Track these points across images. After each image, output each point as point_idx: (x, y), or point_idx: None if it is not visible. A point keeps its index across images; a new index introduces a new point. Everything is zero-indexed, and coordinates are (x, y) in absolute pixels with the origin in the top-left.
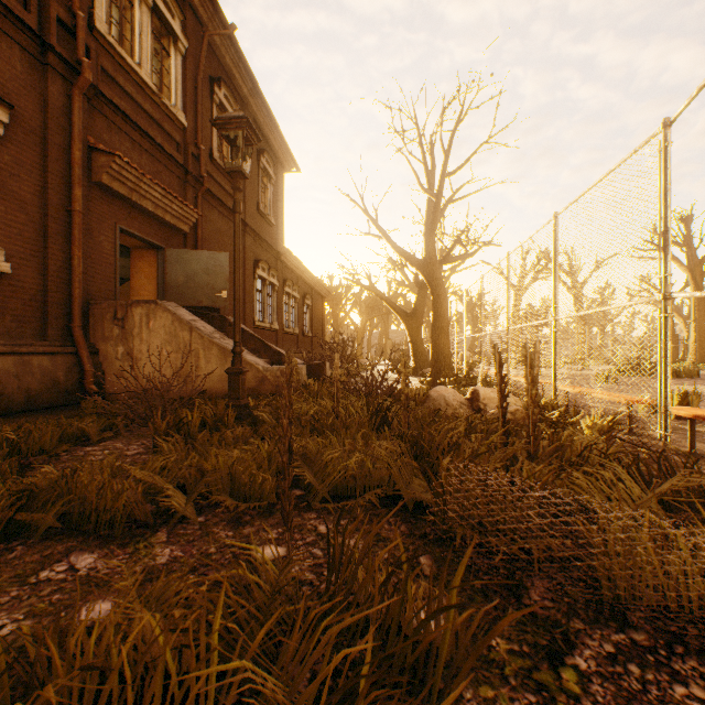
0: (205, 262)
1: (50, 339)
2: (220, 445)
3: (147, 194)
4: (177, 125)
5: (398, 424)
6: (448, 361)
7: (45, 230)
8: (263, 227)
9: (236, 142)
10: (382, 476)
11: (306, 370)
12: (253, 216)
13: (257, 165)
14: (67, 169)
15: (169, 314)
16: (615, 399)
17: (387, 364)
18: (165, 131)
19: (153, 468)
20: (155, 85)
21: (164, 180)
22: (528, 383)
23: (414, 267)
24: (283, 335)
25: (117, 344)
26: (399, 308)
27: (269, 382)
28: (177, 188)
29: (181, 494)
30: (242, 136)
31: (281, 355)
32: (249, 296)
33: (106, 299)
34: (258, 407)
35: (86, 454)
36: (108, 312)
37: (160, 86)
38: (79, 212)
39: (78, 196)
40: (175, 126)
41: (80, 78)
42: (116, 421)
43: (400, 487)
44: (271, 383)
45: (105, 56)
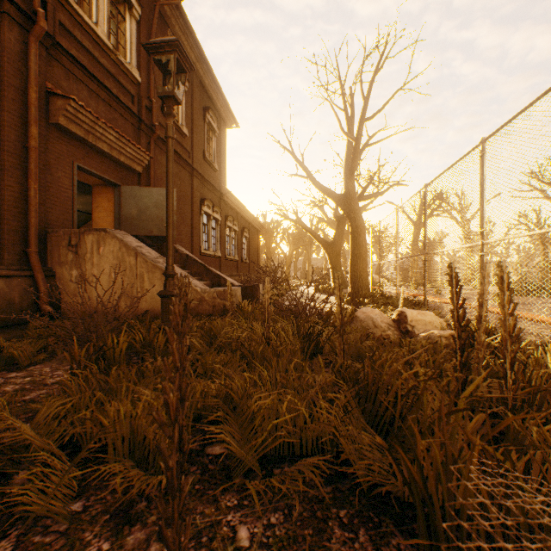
0: (155, 197)
1: (6, 264)
2: (139, 378)
3: (102, 136)
4: (132, 80)
5: (329, 348)
6: (366, 283)
7: (2, 164)
8: (208, 172)
9: (169, 70)
10: (323, 429)
11: (242, 291)
12: (200, 162)
13: (203, 120)
14: (24, 109)
15: (116, 241)
16: (550, 323)
17: (310, 285)
18: (121, 84)
19: (45, 415)
20: (112, 45)
21: (120, 126)
22: (503, 314)
23: (335, 202)
24: (225, 261)
25: (71, 268)
26: (321, 239)
27: (206, 303)
28: (132, 135)
29: (60, 462)
30: (174, 59)
31: (220, 277)
32: (196, 229)
33: (64, 228)
34: (192, 327)
35: (4, 382)
36: (63, 239)
37: (116, 45)
38: (35, 148)
39: (34, 134)
40: (130, 81)
41: (36, 26)
42: (51, 343)
43: (351, 458)
44: (208, 304)
45: (63, 13)
